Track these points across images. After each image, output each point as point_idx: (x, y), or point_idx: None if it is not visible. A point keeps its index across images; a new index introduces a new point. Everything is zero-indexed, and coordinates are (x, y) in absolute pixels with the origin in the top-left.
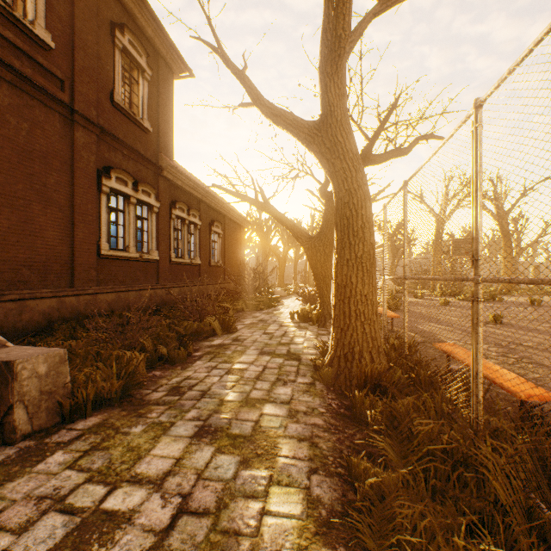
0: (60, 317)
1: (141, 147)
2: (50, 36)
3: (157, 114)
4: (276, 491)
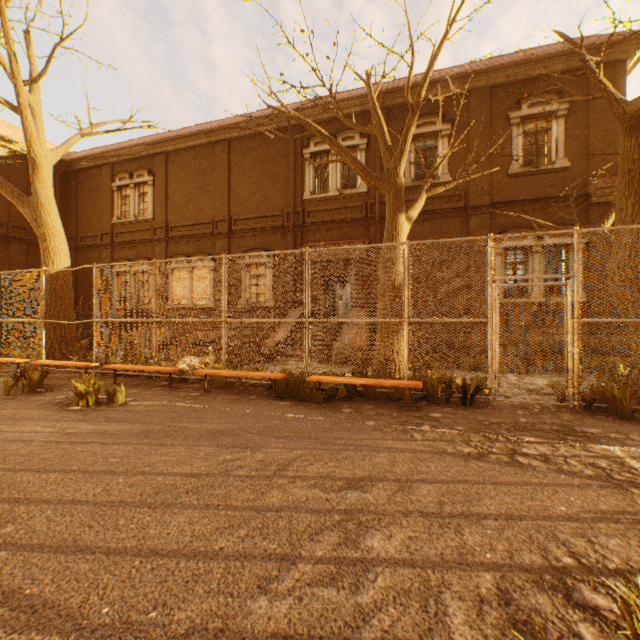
0: (451, 345)
1: (553, 191)
2: (449, 175)
3: (585, 137)
4: None
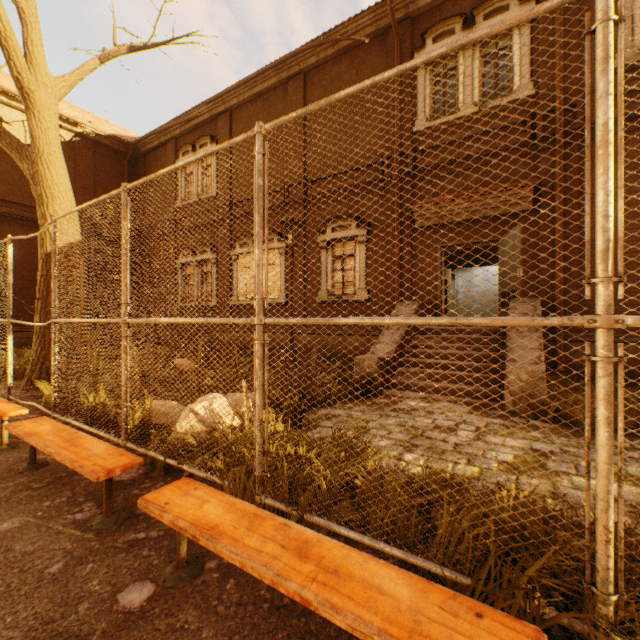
0: None
1: None
2: None
3: None
4: (474, 468)
